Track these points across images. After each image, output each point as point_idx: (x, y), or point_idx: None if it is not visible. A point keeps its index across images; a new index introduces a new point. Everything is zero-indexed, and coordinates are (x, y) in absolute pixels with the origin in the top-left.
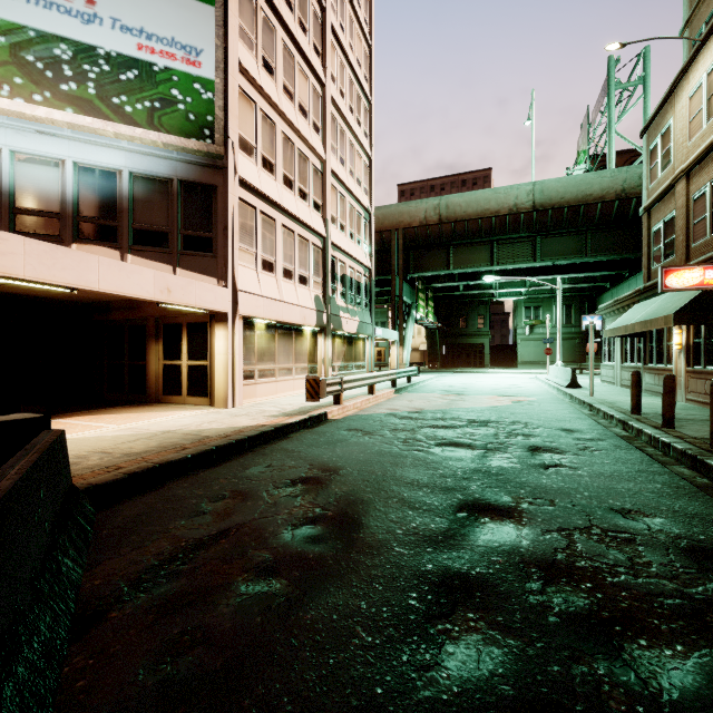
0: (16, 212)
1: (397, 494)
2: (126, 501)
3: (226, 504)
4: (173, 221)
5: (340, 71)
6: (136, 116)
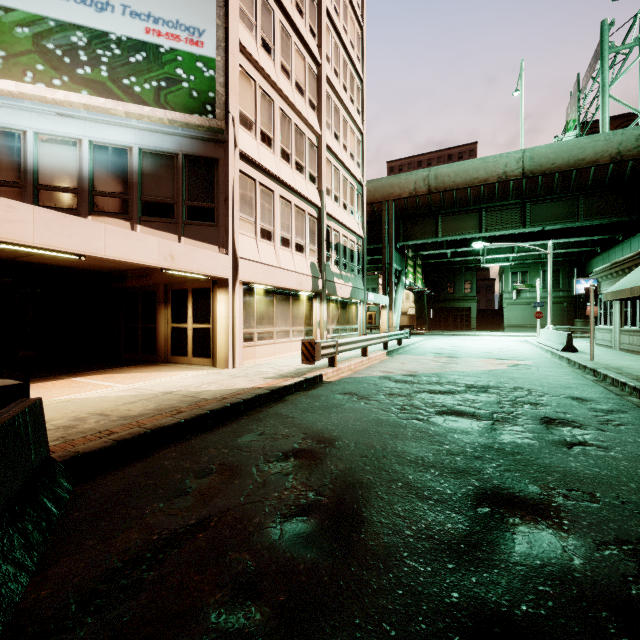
0: (39, 188)
1: (400, 475)
2: (112, 471)
3: (212, 481)
4: (178, 193)
5: (334, 52)
6: (144, 95)
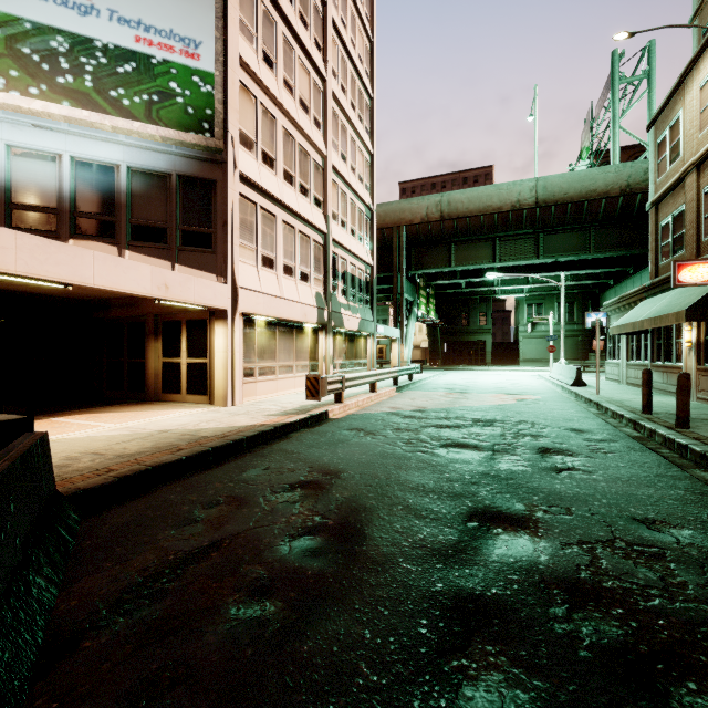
0: (12, 207)
1: (401, 500)
2: (115, 507)
3: (220, 511)
4: (171, 216)
5: (341, 67)
6: (134, 109)
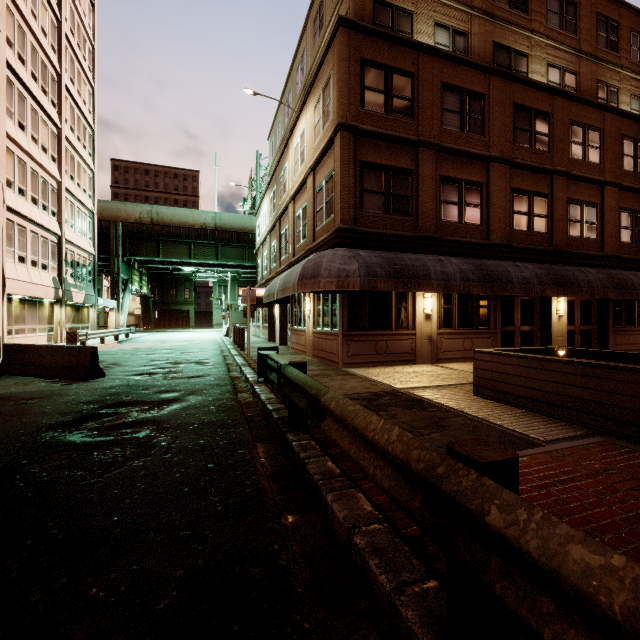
0: None
1: (131, 361)
2: None
3: None
4: None
5: (70, 113)
6: None
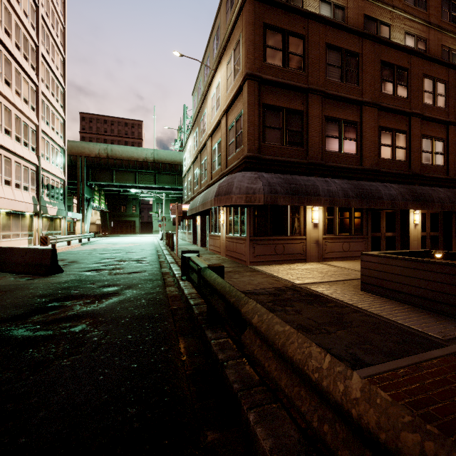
0: None
1: (87, 259)
2: None
3: None
4: None
5: (46, 75)
6: None
